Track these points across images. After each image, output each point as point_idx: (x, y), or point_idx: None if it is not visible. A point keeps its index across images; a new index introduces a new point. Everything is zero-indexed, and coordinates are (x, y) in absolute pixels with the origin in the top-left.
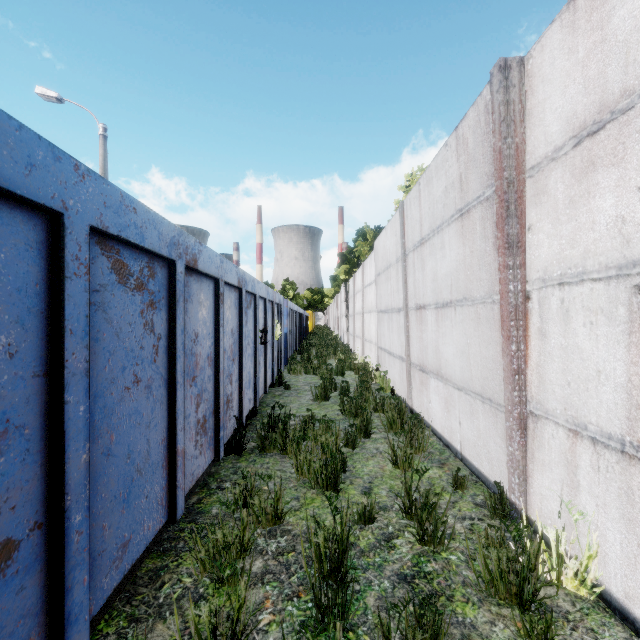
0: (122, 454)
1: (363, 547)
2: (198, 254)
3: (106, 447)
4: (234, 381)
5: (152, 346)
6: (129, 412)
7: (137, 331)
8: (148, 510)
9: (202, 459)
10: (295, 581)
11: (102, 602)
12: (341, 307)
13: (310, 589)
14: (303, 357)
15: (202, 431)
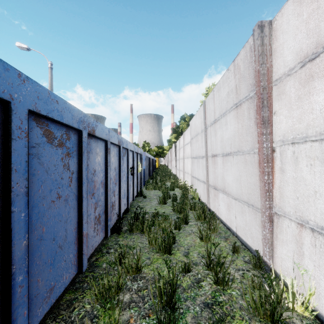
0: (50, 238)
1: (184, 286)
2: (95, 127)
3: (39, 235)
4: (116, 195)
5: (68, 177)
6: (54, 214)
7: (59, 169)
8: (66, 268)
9: (98, 237)
10: (147, 307)
11: (37, 323)
12: (172, 155)
13: (155, 312)
14: (153, 181)
15: (98, 222)
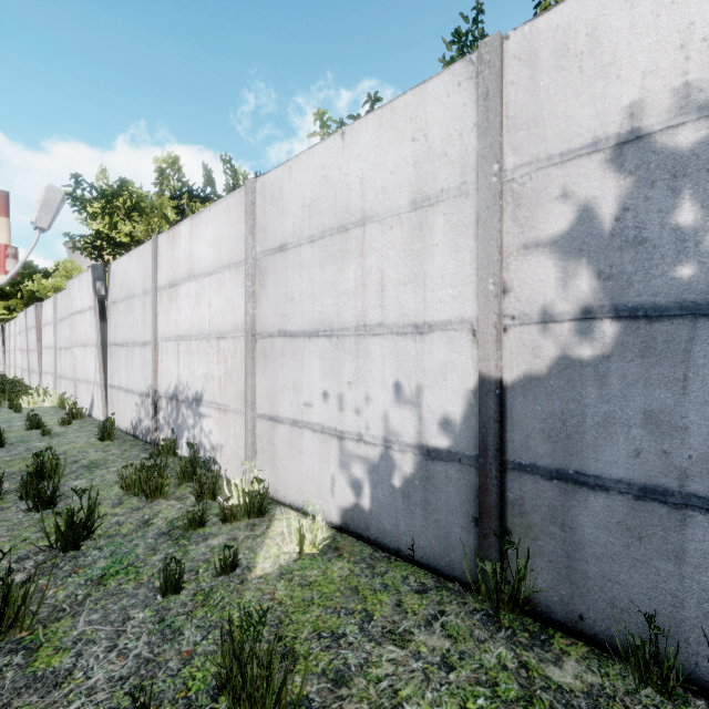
0: None
1: None
2: None
3: None
4: None
5: None
6: None
7: None
8: None
9: None
10: None
11: None
12: None
13: None
14: None
15: None
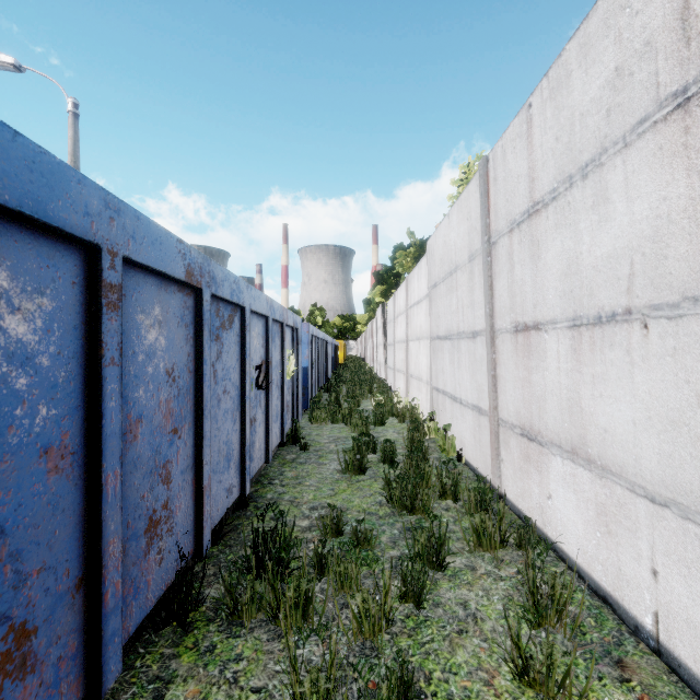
0: None
1: None
2: None
3: None
4: (178, 472)
5: None
6: None
7: None
8: None
9: None
10: None
11: None
12: (377, 335)
13: None
14: (330, 398)
15: (2, 678)
